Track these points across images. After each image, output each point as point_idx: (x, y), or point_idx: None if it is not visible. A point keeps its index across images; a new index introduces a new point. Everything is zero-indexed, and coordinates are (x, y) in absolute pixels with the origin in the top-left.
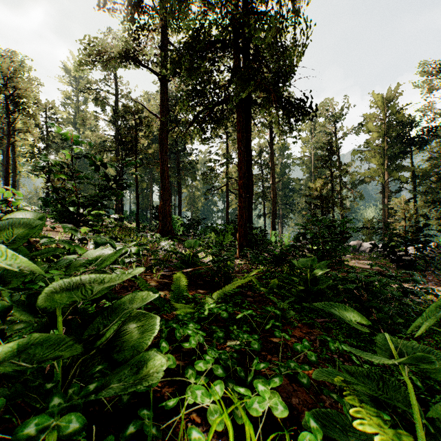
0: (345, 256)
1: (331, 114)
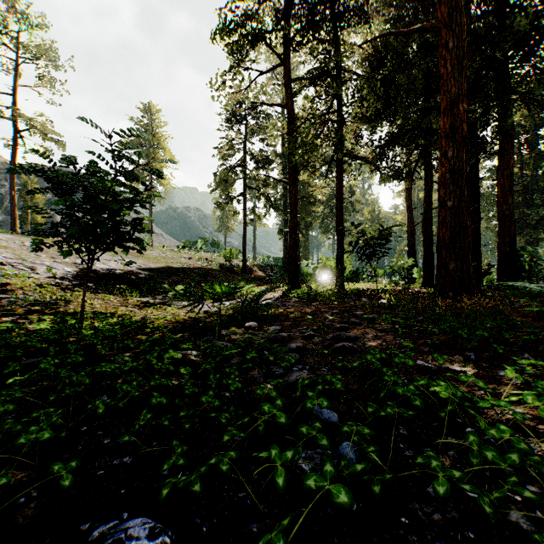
0: None
1: None
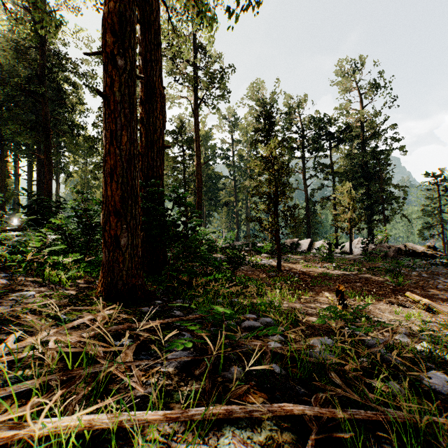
0: (294, 258)
1: (261, 97)
